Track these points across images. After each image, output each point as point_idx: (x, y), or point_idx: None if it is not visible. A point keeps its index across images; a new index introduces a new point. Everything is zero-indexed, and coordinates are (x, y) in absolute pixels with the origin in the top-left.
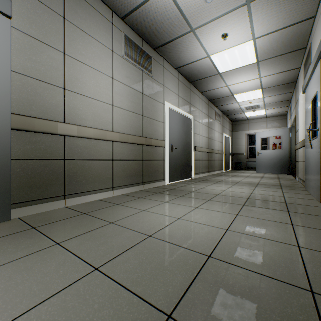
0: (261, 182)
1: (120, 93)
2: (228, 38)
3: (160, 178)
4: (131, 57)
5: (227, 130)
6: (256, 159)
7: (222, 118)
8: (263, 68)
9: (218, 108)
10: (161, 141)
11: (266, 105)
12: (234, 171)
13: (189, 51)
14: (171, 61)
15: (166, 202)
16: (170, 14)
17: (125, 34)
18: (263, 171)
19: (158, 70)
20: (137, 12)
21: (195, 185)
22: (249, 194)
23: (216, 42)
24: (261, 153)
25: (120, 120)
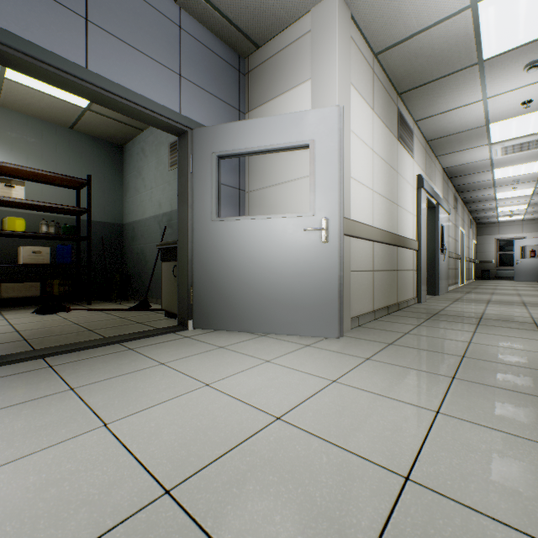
0: (533, 286)
1: (452, 230)
2: (516, 188)
3: (457, 282)
4: (454, 205)
5: (474, 235)
6: (514, 267)
7: (472, 224)
8: (535, 196)
9: (472, 215)
10: (459, 255)
11: (527, 212)
12: (486, 281)
13: (482, 192)
14: (462, 196)
15: (494, 290)
16: (486, 184)
17: (453, 193)
18: (523, 280)
19: (457, 205)
20: (466, 184)
21: (485, 287)
22: (535, 289)
23: (506, 189)
24: (520, 261)
25: (452, 245)
